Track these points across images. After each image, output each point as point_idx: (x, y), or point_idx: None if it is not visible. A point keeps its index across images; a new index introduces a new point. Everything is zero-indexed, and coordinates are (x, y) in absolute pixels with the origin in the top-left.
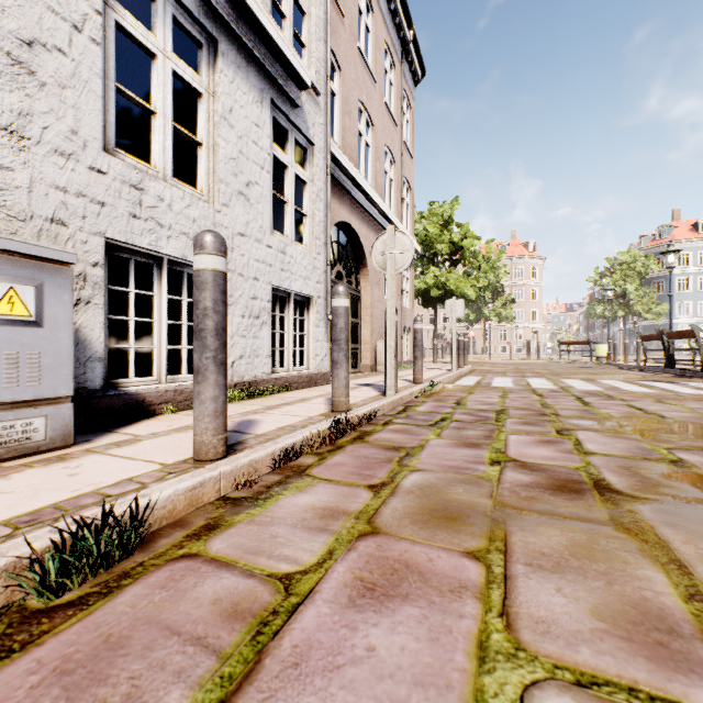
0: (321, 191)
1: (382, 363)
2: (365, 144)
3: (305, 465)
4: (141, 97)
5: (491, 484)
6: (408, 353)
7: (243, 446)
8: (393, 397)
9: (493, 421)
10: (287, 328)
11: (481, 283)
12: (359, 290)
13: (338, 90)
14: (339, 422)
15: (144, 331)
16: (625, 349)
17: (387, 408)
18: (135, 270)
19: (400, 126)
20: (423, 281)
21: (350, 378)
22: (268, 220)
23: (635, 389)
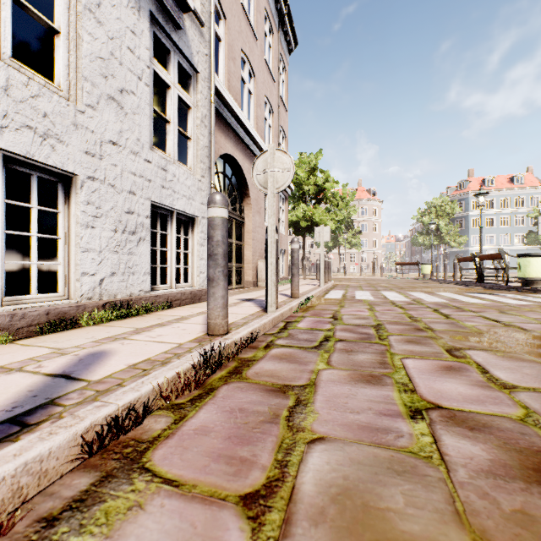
0: (205, 118)
1: (263, 279)
2: (248, 91)
3: (149, 437)
4: (13, 4)
5: (439, 474)
6: (283, 271)
7: (46, 413)
8: (274, 313)
9: (377, 339)
10: (169, 246)
11: (339, 217)
12: (243, 217)
13: (224, 37)
14: (211, 355)
15: (17, 247)
16: (445, 268)
17: (268, 326)
18: (7, 184)
19: (277, 83)
20: (294, 215)
21: (234, 293)
22: (147, 133)
23: (471, 300)
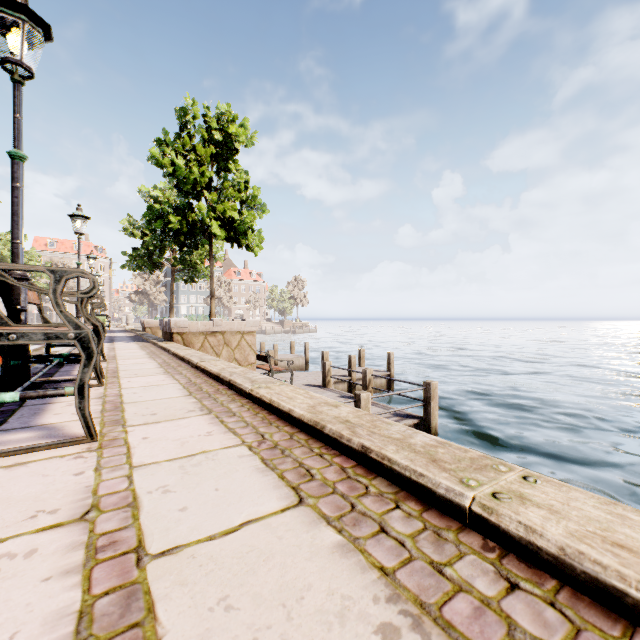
0: None
1: None
2: None
3: None
4: None
5: None
6: None
7: None
8: None
9: None
10: None
11: (42, 285)
12: None
13: None
14: None
15: None
16: None
17: None
18: None
19: None
20: None
21: None
22: None
23: None
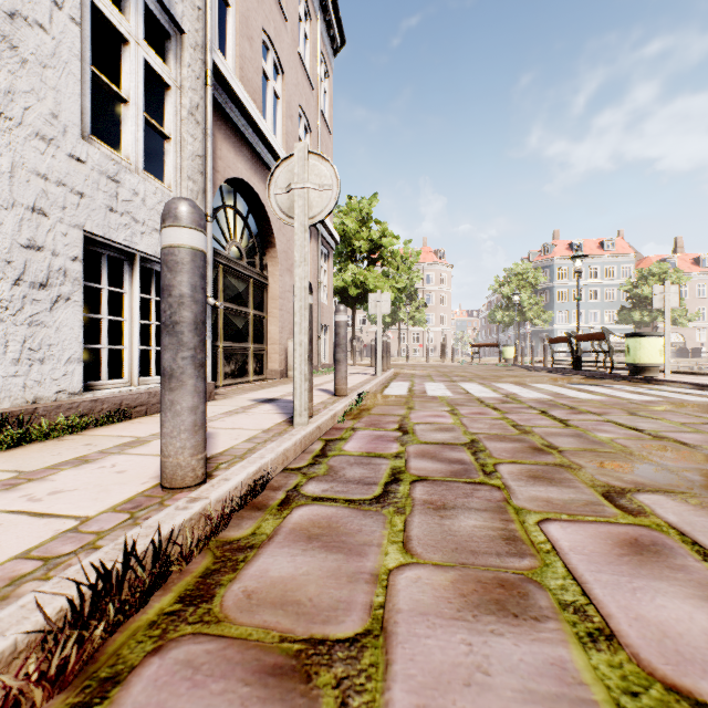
0: (197, 109)
1: None
2: (273, 92)
3: None
4: None
5: None
6: (325, 355)
7: None
8: (305, 428)
9: (481, 474)
10: (128, 314)
11: (400, 284)
12: (265, 276)
13: (234, 1)
14: (126, 569)
15: None
16: (532, 352)
17: (293, 452)
18: None
19: (317, 92)
20: (341, 279)
21: (250, 389)
22: (74, 109)
23: (581, 395)
